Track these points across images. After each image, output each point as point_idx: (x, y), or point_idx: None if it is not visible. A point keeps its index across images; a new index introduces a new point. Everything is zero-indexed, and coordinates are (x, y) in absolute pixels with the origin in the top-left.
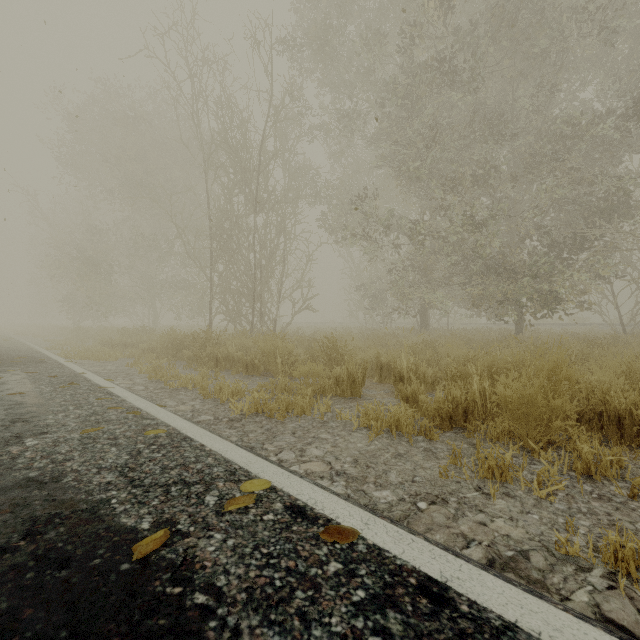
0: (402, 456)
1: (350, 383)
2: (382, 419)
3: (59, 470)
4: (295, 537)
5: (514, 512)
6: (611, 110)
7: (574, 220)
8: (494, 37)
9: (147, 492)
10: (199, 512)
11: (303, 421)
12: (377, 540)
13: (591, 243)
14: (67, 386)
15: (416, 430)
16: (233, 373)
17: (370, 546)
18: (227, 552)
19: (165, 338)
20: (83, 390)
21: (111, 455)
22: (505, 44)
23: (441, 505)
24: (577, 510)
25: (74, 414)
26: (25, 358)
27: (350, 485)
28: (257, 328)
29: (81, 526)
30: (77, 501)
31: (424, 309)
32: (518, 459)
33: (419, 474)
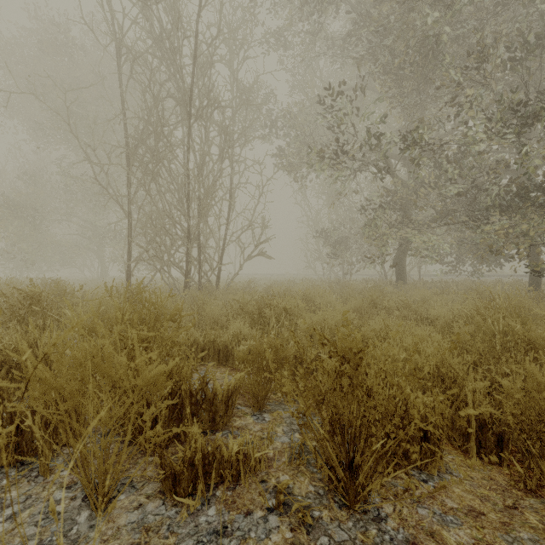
0: None
1: None
2: None
3: None
4: None
5: None
6: None
7: None
8: None
9: None
10: None
11: None
12: None
13: None
14: None
15: None
16: None
17: None
18: None
19: None
20: None
21: None
22: None
23: None
24: None
25: None
26: None
27: None
28: (193, 280)
29: None
30: None
31: (401, 257)
32: None
33: None
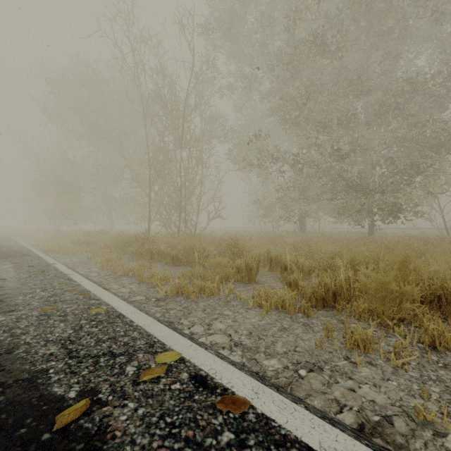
0: (286, 329)
1: (248, 272)
2: (271, 300)
3: (14, 343)
4: (196, 406)
5: (377, 379)
6: (439, 72)
7: (411, 153)
8: (353, 20)
9: (80, 363)
10: (119, 381)
11: (212, 301)
12: (265, 409)
13: (424, 169)
14: (39, 273)
15: (297, 308)
16: (163, 264)
17: (259, 415)
18: (136, 421)
19: (116, 238)
20: (50, 276)
21: (59, 330)
22: (361, 25)
23: (317, 372)
24: (428, 377)
25: (39, 295)
26: (15, 252)
27: (245, 354)
28: (182, 231)
29: (18, 395)
30: (21, 371)
31: (302, 217)
32: (376, 333)
33: (299, 345)
